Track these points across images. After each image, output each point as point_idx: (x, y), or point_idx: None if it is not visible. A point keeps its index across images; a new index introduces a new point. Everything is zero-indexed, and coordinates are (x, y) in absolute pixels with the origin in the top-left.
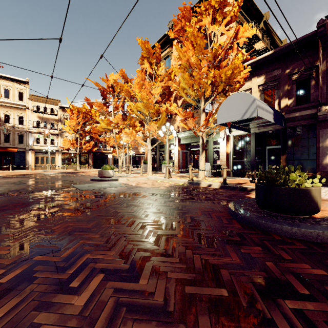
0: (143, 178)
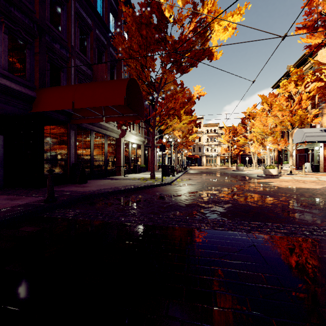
0: (258, 171)
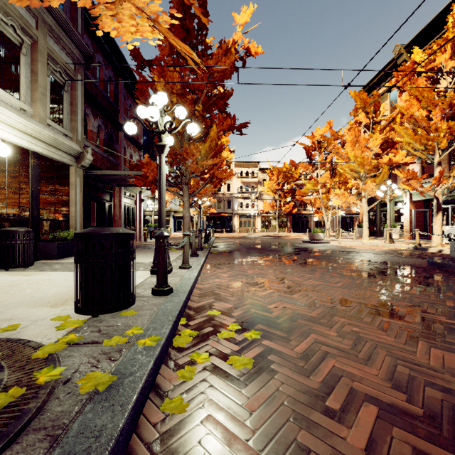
0: (356, 242)
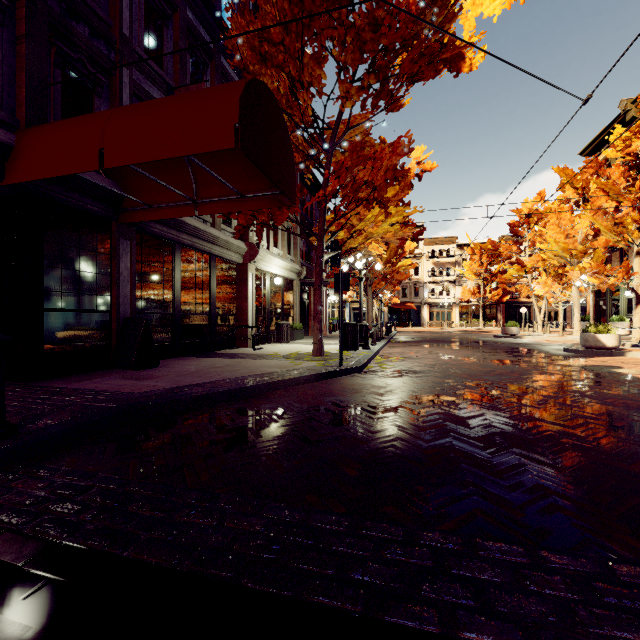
0: (554, 337)
